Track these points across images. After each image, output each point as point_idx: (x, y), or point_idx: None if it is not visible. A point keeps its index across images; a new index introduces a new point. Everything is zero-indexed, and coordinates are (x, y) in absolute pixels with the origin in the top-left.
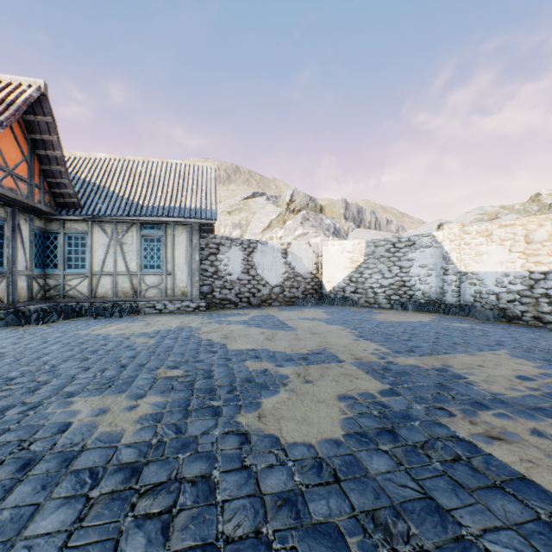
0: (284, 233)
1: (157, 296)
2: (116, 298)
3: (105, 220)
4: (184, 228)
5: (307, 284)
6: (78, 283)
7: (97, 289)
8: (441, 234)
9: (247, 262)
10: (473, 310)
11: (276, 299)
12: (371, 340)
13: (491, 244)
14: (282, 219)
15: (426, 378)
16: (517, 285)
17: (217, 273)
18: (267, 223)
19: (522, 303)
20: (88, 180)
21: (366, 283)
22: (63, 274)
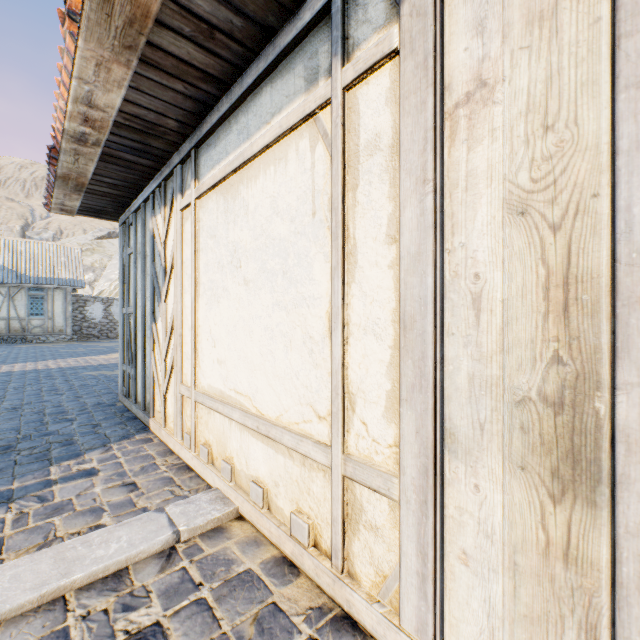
0: None
1: (41, 332)
2: (10, 334)
3: (1, 285)
4: (61, 291)
5: None
6: None
7: None
8: None
9: (106, 311)
10: None
11: None
12: None
13: None
14: None
15: None
16: None
17: (85, 318)
18: None
19: None
20: None
21: None
22: None
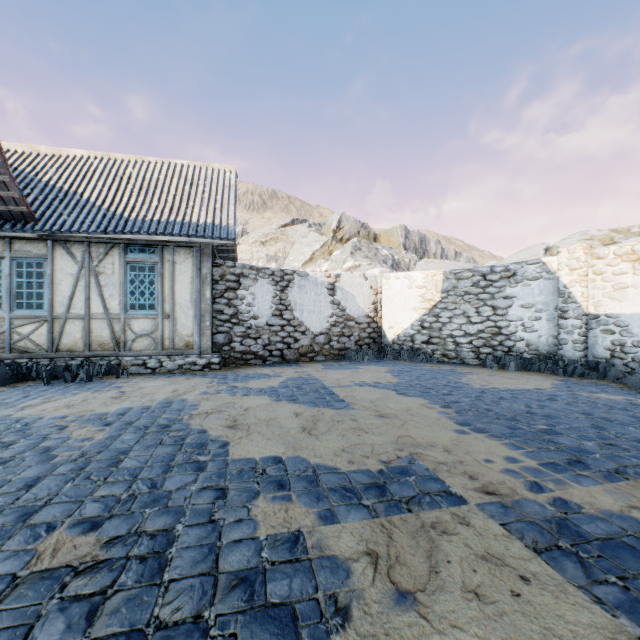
0: (330, 266)
1: (149, 348)
2: (89, 352)
3: (73, 239)
4: (188, 251)
5: (362, 331)
6: (33, 330)
7: (61, 339)
8: (555, 260)
9: (279, 301)
10: (613, 371)
11: (320, 352)
12: (486, 432)
13: None
14: (327, 250)
15: None
16: None
17: (237, 316)
18: (309, 255)
19: None
20: (52, 184)
21: (445, 330)
22: (9, 317)
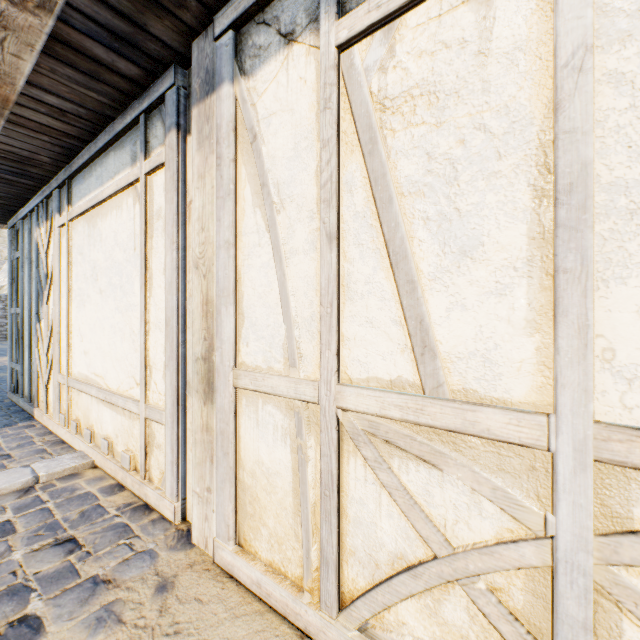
0: None
1: None
2: None
3: None
4: None
5: None
6: None
7: None
8: None
9: (5, 311)
10: None
11: None
12: None
13: None
14: None
15: None
16: None
17: None
18: None
19: None
20: None
21: None
22: None
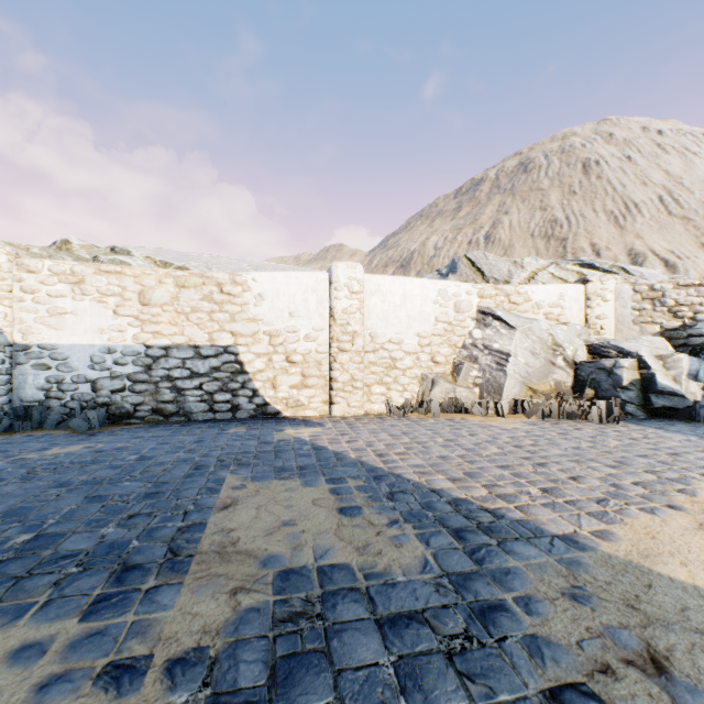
0: None
1: None
2: None
3: None
4: None
5: None
6: None
7: None
8: None
9: None
10: (53, 416)
11: None
12: None
13: (83, 298)
14: None
15: (345, 632)
16: (128, 365)
17: None
18: None
19: (136, 392)
20: None
21: None
22: None
